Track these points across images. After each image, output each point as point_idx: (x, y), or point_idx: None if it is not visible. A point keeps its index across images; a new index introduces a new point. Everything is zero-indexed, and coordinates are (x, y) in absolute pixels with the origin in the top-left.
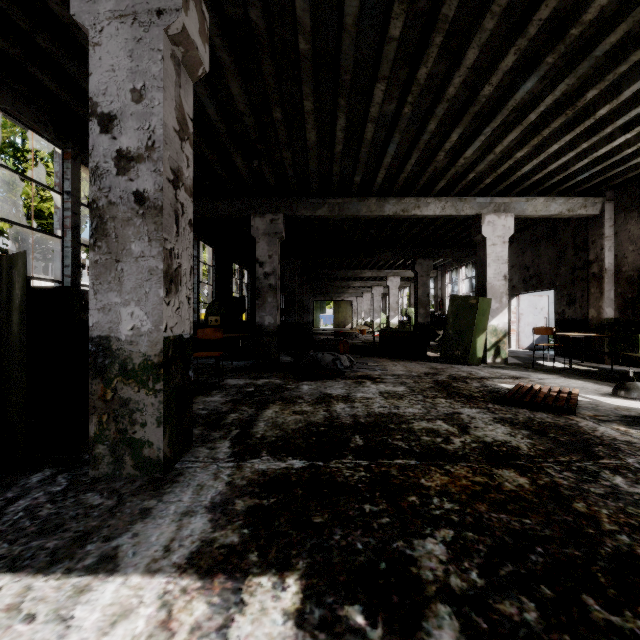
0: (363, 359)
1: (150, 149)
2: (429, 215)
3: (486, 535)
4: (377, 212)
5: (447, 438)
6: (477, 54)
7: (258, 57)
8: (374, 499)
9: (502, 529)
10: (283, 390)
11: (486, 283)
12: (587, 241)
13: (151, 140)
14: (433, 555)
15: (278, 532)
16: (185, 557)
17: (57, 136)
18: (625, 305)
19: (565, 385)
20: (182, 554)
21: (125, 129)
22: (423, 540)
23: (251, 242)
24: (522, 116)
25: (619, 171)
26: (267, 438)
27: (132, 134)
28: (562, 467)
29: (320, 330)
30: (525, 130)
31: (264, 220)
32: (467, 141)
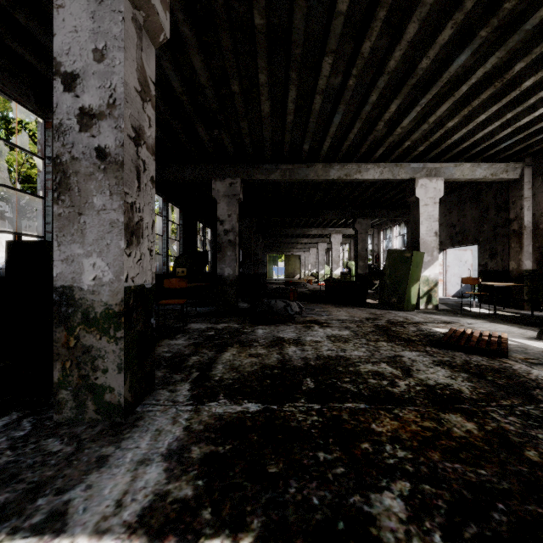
0: (311, 305)
1: (111, 106)
2: (369, 179)
3: (443, 488)
4: (323, 176)
5: (392, 381)
6: (417, 28)
7: (217, 32)
8: (327, 446)
9: (459, 481)
10: (240, 334)
11: (419, 239)
12: (508, 202)
13: (112, 98)
14: (392, 512)
15: (233, 484)
16: (136, 514)
17: (39, 107)
18: (542, 258)
19: (493, 329)
20: (133, 510)
21: (87, 87)
22: (380, 494)
23: (213, 204)
24: (455, 88)
25: (538, 139)
26: (224, 381)
27: (94, 92)
28: (506, 411)
29: (273, 280)
30: (456, 101)
31: (224, 183)
32: (404, 112)
